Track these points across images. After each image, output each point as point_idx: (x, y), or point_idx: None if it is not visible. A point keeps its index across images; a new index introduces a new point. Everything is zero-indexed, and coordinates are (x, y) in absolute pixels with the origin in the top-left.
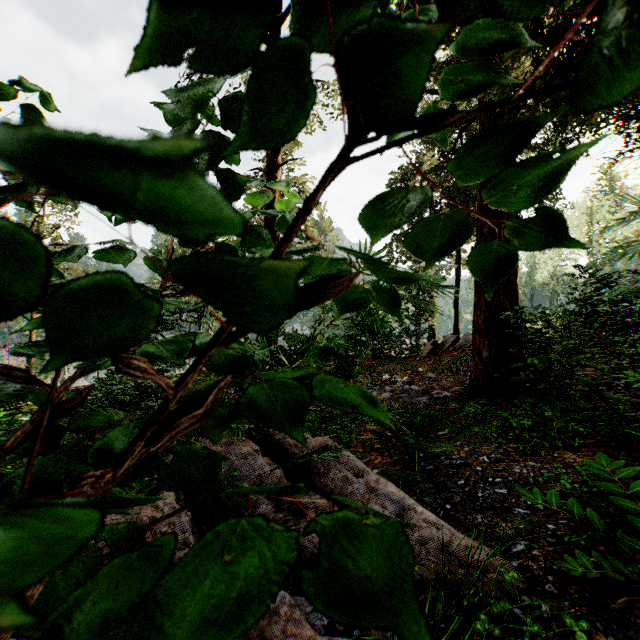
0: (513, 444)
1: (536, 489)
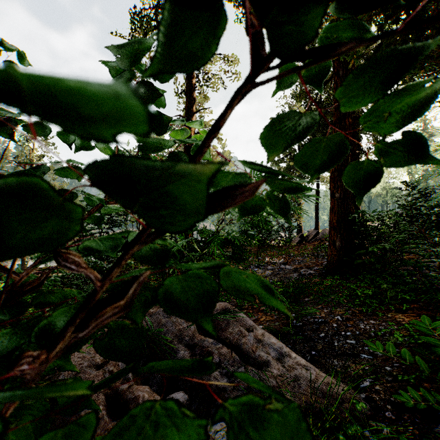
0: (358, 307)
1: (378, 342)
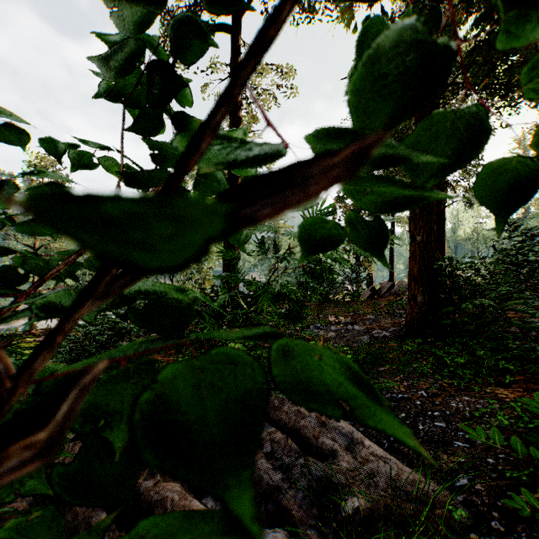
0: (448, 380)
1: (478, 427)
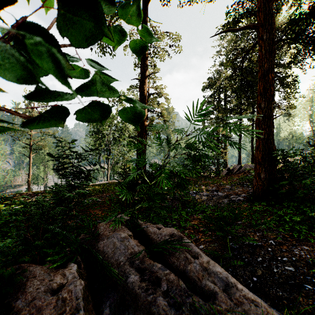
0: (288, 232)
1: None
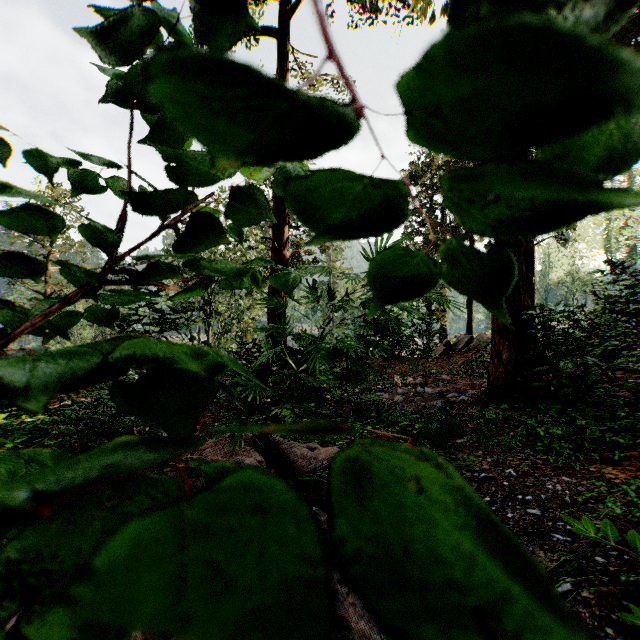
0: (542, 455)
1: (585, 518)
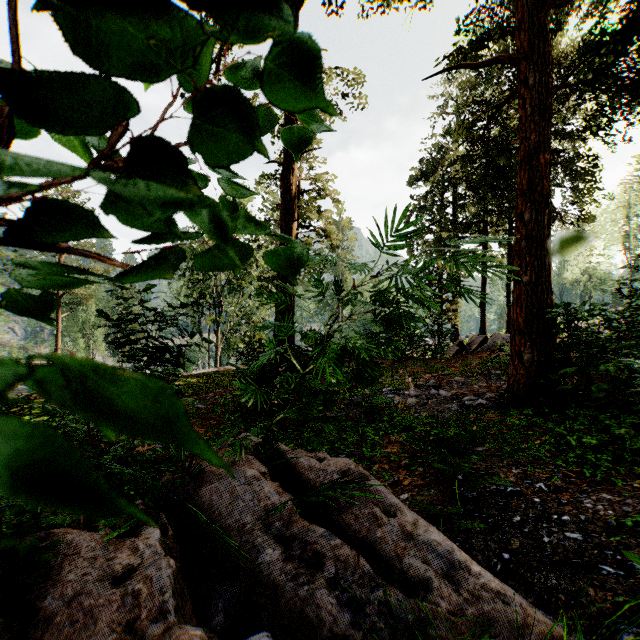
0: (575, 468)
1: None
